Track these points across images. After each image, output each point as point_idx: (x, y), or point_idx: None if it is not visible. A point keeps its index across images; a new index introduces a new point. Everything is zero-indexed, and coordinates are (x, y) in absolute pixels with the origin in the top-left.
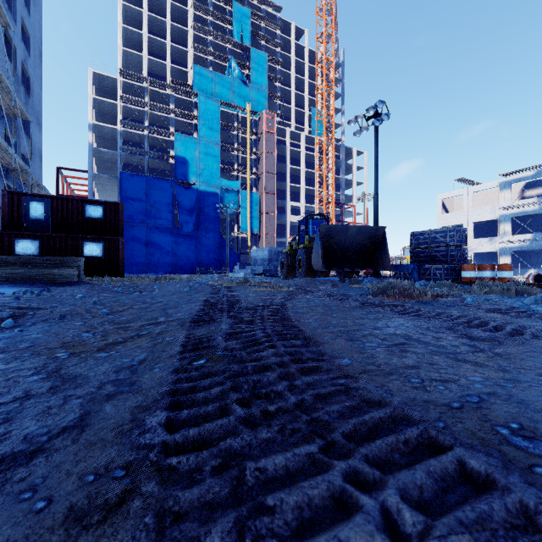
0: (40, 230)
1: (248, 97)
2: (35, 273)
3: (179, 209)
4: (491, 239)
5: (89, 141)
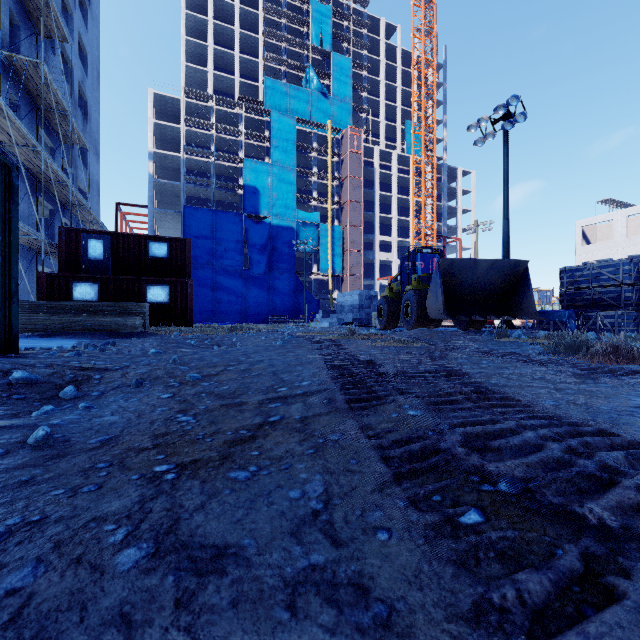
0: (99, 272)
1: (329, 112)
2: (96, 321)
3: (248, 247)
4: None
5: (149, 172)
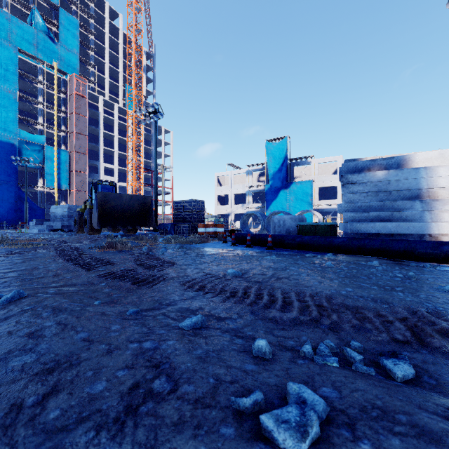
0: None
1: (56, 55)
2: None
3: None
4: (243, 205)
5: None
